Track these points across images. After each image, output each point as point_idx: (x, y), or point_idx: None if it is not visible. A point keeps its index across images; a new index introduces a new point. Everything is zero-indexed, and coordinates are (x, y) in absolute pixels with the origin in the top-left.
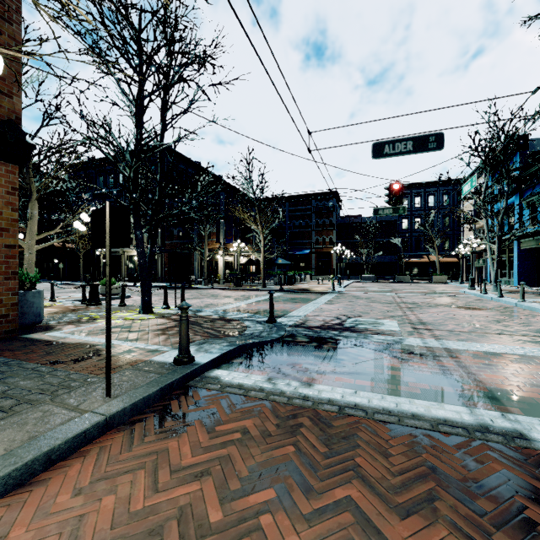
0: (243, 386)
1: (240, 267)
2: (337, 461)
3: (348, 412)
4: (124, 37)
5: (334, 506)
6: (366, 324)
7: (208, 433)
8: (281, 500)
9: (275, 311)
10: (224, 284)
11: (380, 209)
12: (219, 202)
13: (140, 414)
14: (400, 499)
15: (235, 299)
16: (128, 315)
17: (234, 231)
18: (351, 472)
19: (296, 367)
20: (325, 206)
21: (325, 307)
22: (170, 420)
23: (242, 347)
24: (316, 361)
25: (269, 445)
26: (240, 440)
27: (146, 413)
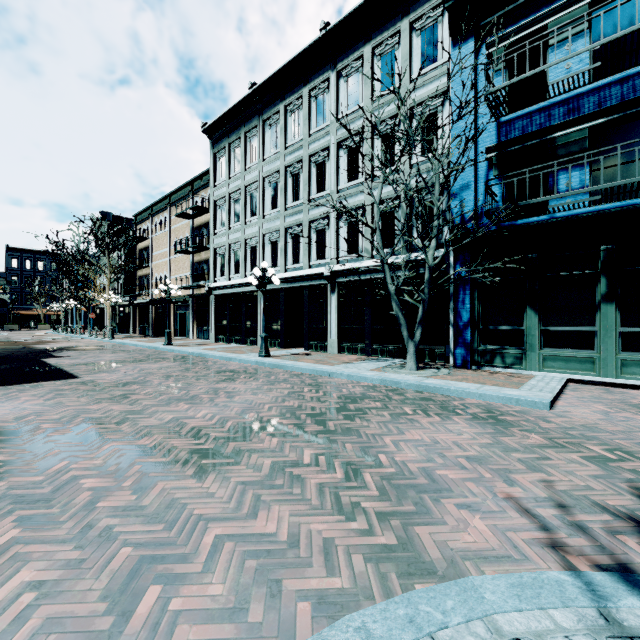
0: None
1: None
2: None
3: None
4: None
5: None
6: None
7: None
8: None
9: None
10: None
11: None
12: None
13: None
14: None
15: None
16: None
17: None
18: None
19: None
20: None
21: None
22: None
23: None
24: None
25: None
26: None
27: None
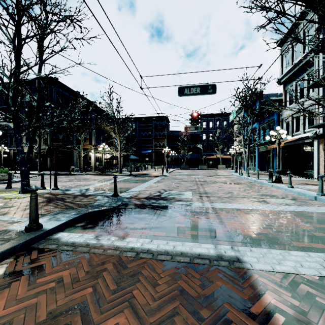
0: (75, 243)
1: (106, 161)
2: (120, 295)
3: (141, 255)
4: None
5: None
6: (174, 195)
7: (29, 285)
8: None
9: (121, 189)
10: (95, 172)
11: (188, 127)
12: (92, 119)
13: None
14: (153, 319)
15: (98, 181)
16: (9, 195)
17: (102, 137)
18: (126, 302)
19: (119, 226)
20: (160, 124)
21: (154, 185)
22: (1, 278)
23: (86, 214)
24: (134, 221)
25: (74, 290)
26: (53, 288)
27: None
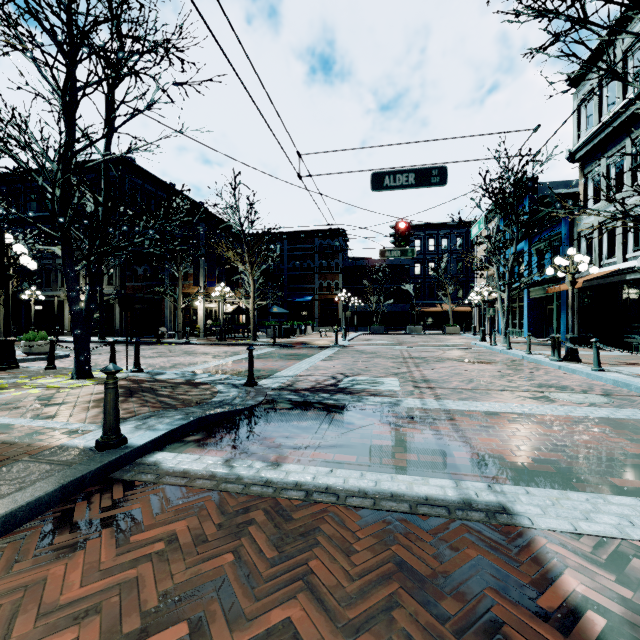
0: (189, 473)
1: (226, 317)
2: (286, 569)
3: (316, 498)
4: (48, 4)
5: (265, 637)
6: (364, 384)
7: (118, 547)
8: (193, 639)
9: (260, 371)
10: (205, 338)
11: (388, 251)
12: (199, 236)
13: (21, 528)
14: (352, 612)
15: (214, 356)
16: (54, 381)
17: (218, 272)
18: (300, 582)
19: (266, 442)
20: (330, 245)
21: (322, 364)
22: (66, 533)
23: (202, 419)
24: (294, 433)
25: (200, 556)
26: (162, 553)
27: (31, 526)
